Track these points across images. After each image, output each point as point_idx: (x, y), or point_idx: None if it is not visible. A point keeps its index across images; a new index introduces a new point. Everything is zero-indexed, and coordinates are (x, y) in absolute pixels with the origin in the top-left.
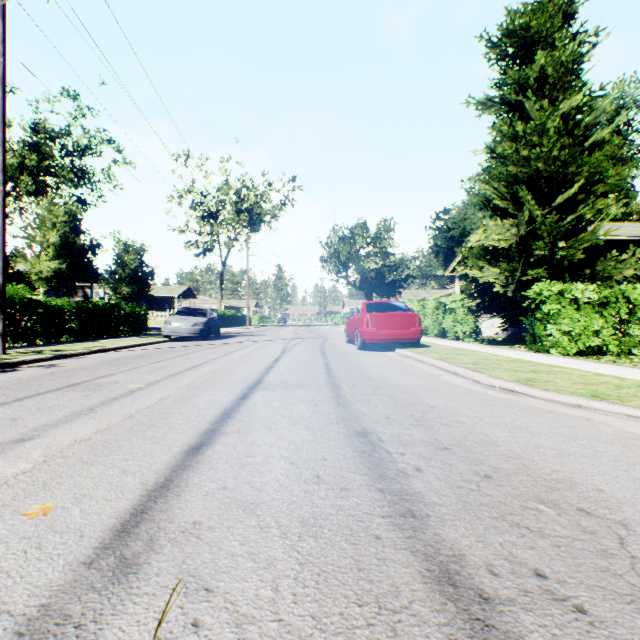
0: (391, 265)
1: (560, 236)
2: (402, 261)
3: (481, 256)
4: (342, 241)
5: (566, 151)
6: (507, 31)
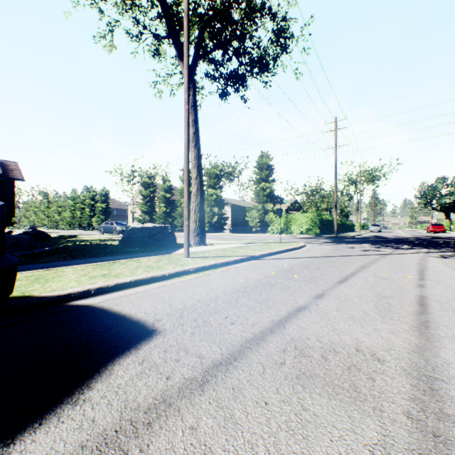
0: None
1: None
2: None
3: None
4: (427, 189)
5: None
6: None
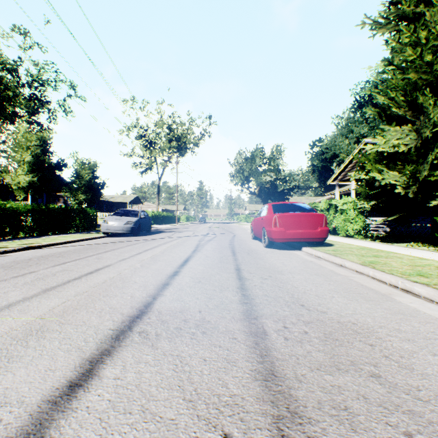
0: (282, 178)
1: None
2: (290, 175)
3: (376, 161)
4: (245, 161)
5: None
6: None
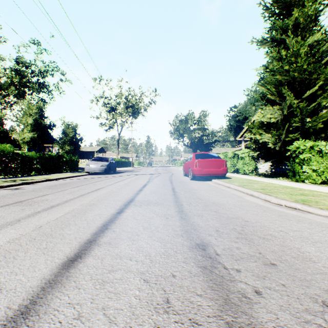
0: (206, 135)
1: (307, 115)
2: (212, 132)
3: (260, 127)
4: (181, 122)
5: (312, 65)
6: None
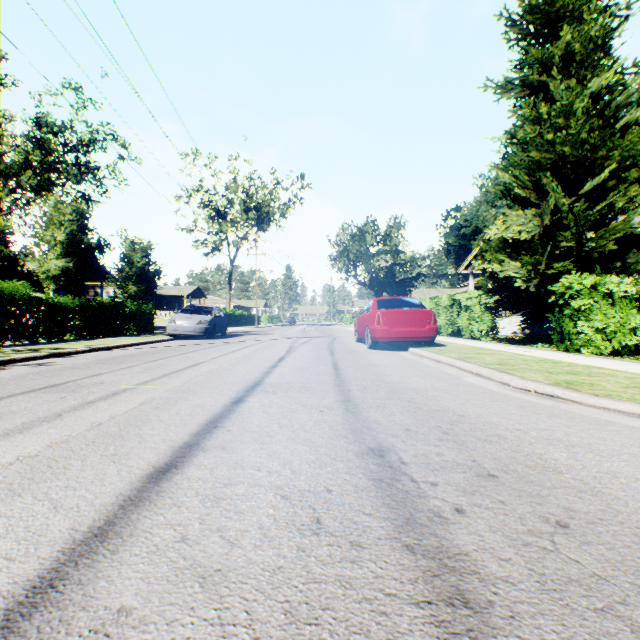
0: (401, 263)
1: (588, 226)
2: (413, 259)
3: (500, 249)
4: (351, 239)
5: (596, 133)
6: (529, 7)
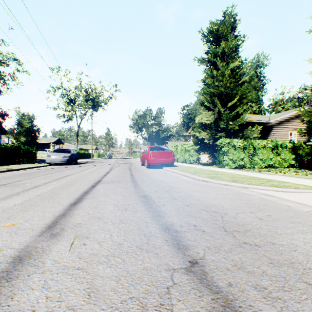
0: (163, 129)
1: (230, 119)
2: (168, 128)
3: (200, 127)
4: (140, 117)
5: (232, 84)
6: (210, 31)
